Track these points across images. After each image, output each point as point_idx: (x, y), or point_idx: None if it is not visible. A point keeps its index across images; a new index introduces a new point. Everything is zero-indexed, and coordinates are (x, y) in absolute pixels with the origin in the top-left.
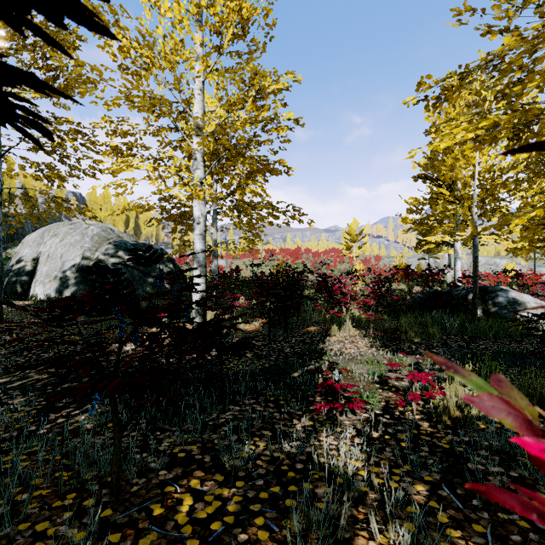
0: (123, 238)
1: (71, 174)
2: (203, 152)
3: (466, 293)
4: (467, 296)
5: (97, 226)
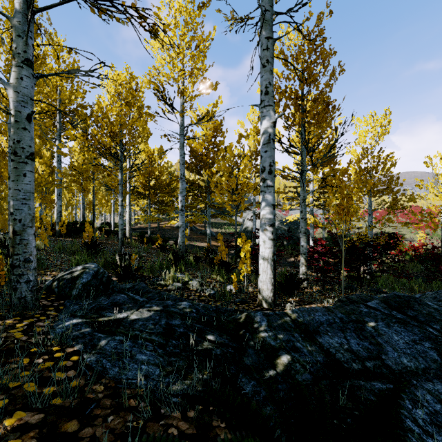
0: (283, 217)
1: None
2: (312, 200)
3: None
4: None
5: None
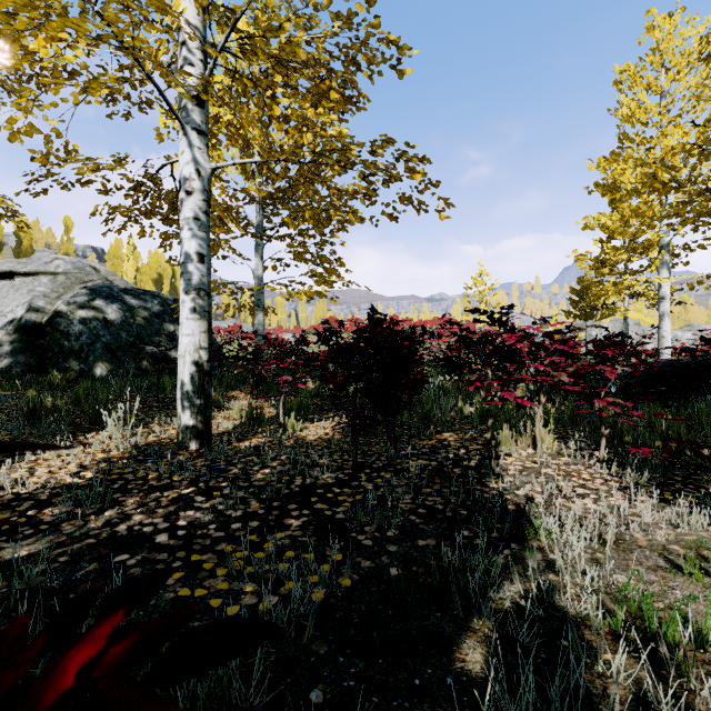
0: (115, 282)
1: None
2: (201, 30)
3: None
4: None
5: (68, 260)
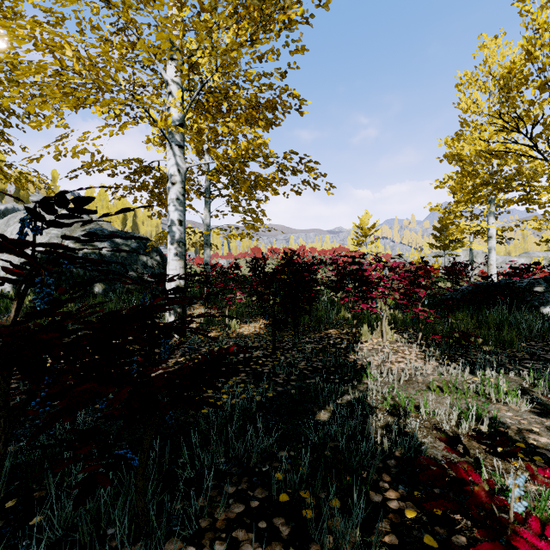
0: (103, 225)
1: (5, 123)
2: (180, 84)
3: (529, 285)
4: (532, 289)
5: None
